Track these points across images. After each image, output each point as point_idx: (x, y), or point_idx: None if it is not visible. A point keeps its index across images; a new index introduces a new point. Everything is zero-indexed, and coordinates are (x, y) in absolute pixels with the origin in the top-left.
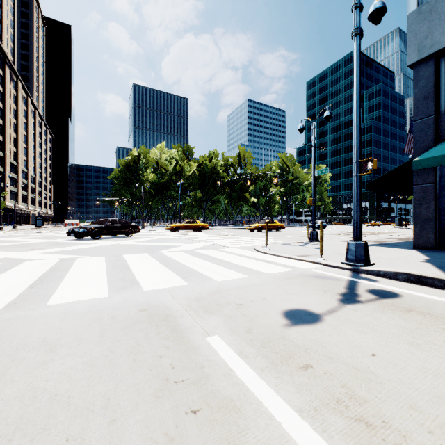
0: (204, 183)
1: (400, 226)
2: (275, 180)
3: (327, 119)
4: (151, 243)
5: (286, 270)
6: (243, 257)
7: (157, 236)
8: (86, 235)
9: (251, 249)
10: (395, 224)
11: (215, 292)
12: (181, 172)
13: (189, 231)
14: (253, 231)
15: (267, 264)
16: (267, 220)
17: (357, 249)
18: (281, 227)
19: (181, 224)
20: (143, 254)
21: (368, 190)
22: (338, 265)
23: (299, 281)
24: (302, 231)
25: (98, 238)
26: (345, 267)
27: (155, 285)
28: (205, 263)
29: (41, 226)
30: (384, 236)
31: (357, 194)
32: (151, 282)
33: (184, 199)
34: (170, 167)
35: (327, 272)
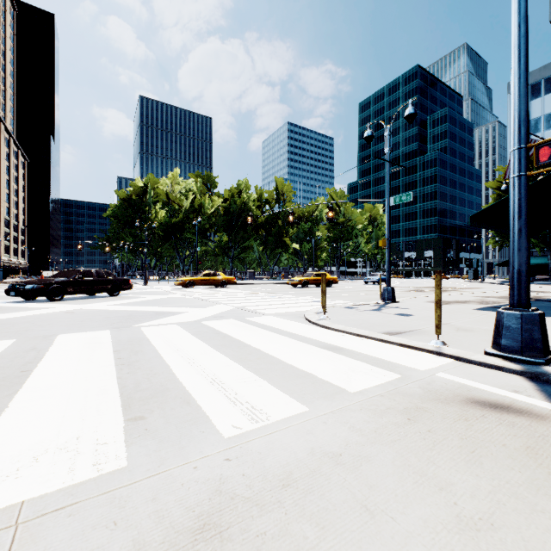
0: (231, 223)
1: (474, 279)
2: (330, 213)
3: (409, 119)
4: (139, 306)
5: (386, 377)
6: (287, 338)
7: (157, 295)
8: (36, 294)
9: (299, 317)
10: (468, 277)
11: (202, 529)
12: (201, 209)
13: (209, 286)
14: (296, 287)
15: (338, 358)
16: (314, 271)
17: (525, 328)
18: (334, 281)
19: (197, 278)
20: (100, 333)
21: (474, 225)
22: (488, 362)
23: (447, 427)
24: (360, 286)
25: (58, 298)
26: (509, 366)
27: (4, 479)
28: (210, 358)
29: (1, 280)
30: (479, 294)
31: (522, 214)
32: (9, 457)
33: (205, 244)
34: (185, 201)
35: (478, 381)
